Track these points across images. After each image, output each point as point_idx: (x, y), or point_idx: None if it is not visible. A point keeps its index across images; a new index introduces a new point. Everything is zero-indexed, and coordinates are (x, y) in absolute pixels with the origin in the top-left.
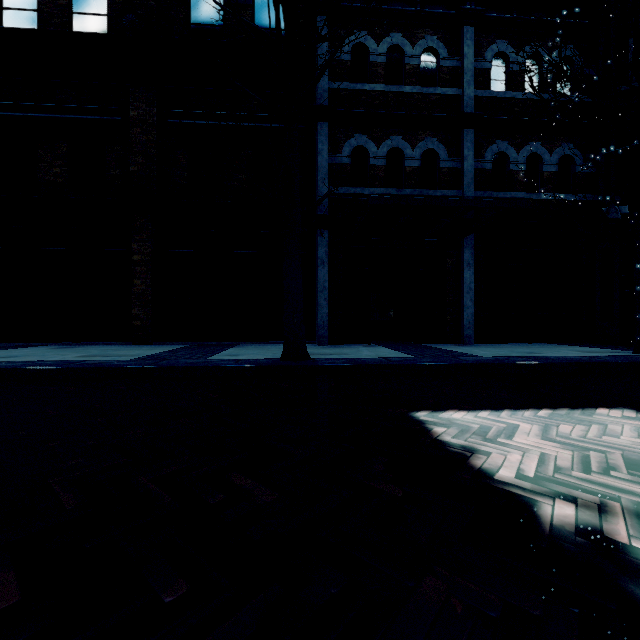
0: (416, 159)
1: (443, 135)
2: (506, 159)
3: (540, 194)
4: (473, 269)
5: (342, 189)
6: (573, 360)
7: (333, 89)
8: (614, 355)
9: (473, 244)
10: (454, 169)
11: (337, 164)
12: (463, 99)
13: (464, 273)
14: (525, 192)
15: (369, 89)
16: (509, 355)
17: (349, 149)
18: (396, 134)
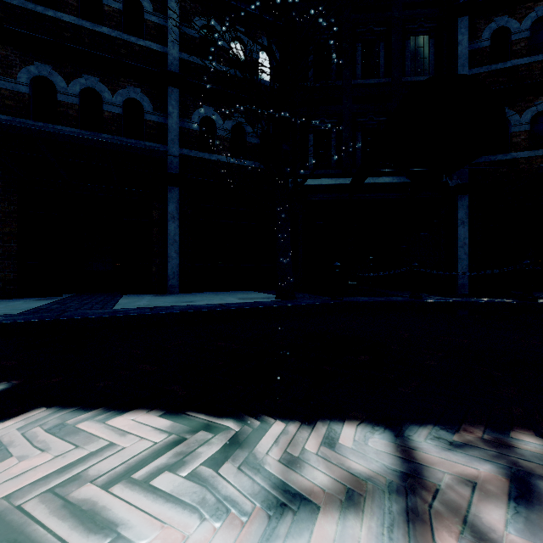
0: (116, 105)
1: (148, 88)
2: (215, 125)
3: (243, 161)
4: (178, 222)
5: (15, 120)
6: (183, 309)
7: (3, 2)
8: (252, 301)
9: (178, 198)
10: (160, 124)
11: (10, 90)
12: (168, 57)
13: (168, 225)
14: (230, 157)
15: (54, 16)
16: (150, 305)
17: (27, 77)
18: (92, 74)
